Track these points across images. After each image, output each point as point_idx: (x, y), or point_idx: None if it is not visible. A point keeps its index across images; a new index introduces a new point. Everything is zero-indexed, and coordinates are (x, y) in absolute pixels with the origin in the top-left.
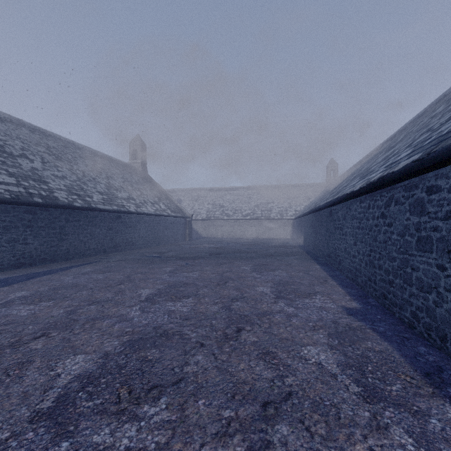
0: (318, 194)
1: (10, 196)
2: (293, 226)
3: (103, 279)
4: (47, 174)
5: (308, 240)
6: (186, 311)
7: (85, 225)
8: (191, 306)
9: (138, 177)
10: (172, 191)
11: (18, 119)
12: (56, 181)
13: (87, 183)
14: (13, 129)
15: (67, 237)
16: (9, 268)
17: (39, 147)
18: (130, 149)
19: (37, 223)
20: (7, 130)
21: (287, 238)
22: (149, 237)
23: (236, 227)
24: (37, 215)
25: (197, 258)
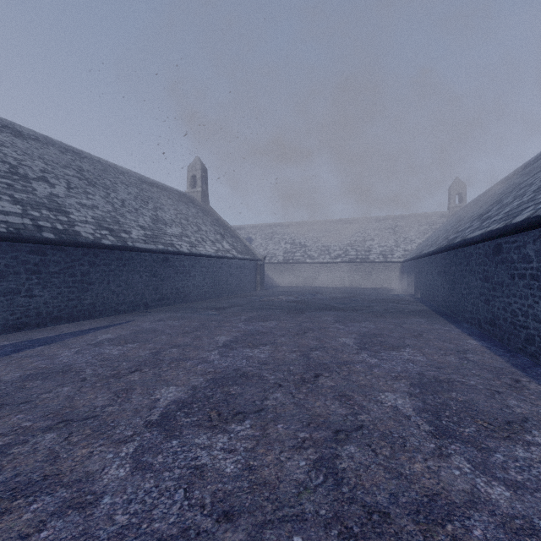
0: (438, 227)
1: (7, 229)
2: (401, 271)
3: (116, 357)
4: (71, 202)
5: (433, 293)
6: (230, 476)
7: (118, 271)
8: (244, 454)
9: (196, 210)
10: (241, 228)
11: (46, 137)
12: (81, 211)
13: (125, 215)
14: (36, 148)
15: (92, 286)
16: (5, 330)
17: (68, 170)
18: (188, 175)
19: (48, 268)
20: (28, 149)
21: (393, 288)
22: (208, 285)
23: (322, 272)
24: (48, 257)
25: (269, 318)
